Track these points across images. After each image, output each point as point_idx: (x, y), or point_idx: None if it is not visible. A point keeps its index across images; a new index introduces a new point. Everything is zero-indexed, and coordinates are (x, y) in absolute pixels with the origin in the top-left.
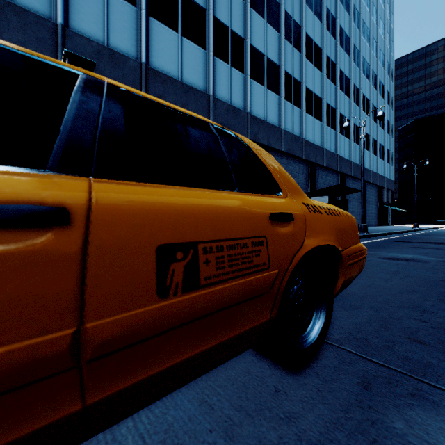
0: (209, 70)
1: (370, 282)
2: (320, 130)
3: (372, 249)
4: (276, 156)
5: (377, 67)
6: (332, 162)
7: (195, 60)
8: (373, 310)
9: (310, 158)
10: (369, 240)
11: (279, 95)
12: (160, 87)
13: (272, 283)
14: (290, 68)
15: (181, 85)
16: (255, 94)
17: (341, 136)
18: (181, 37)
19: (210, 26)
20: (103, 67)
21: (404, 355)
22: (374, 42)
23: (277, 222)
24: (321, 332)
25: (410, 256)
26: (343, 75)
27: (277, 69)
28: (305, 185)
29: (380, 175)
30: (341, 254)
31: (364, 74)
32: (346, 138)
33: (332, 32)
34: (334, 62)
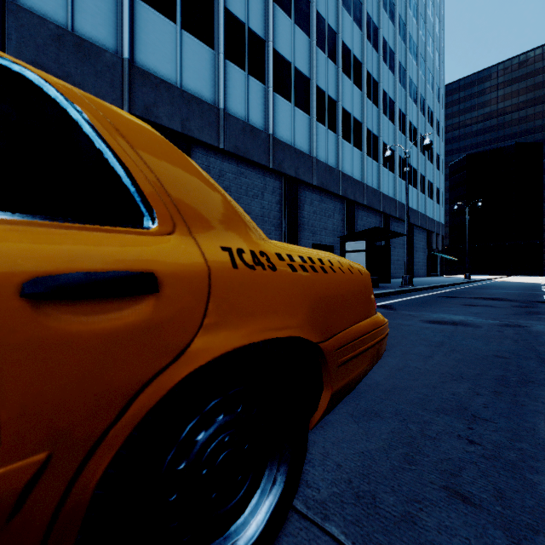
0: (219, 76)
1: (404, 362)
2: (360, 161)
3: (415, 308)
4: (306, 190)
5: (426, 90)
6: (373, 200)
7: (199, 62)
8: (398, 420)
9: (348, 195)
10: (414, 296)
11: (309, 115)
12: (150, 93)
13: (13, 500)
14: (323, 83)
15: (180, 92)
16: (280, 111)
17: (385, 170)
18: (181, 29)
19: (220, 19)
20: (65, 59)
21: (435, 543)
22: (422, 60)
23: (70, 300)
24: (274, 514)
25: (459, 318)
26: (387, 97)
27: (307, 83)
28: (342, 227)
29: (429, 217)
30: (322, 349)
31: (411, 98)
32: (390, 172)
33: (373, 44)
34: (376, 81)
